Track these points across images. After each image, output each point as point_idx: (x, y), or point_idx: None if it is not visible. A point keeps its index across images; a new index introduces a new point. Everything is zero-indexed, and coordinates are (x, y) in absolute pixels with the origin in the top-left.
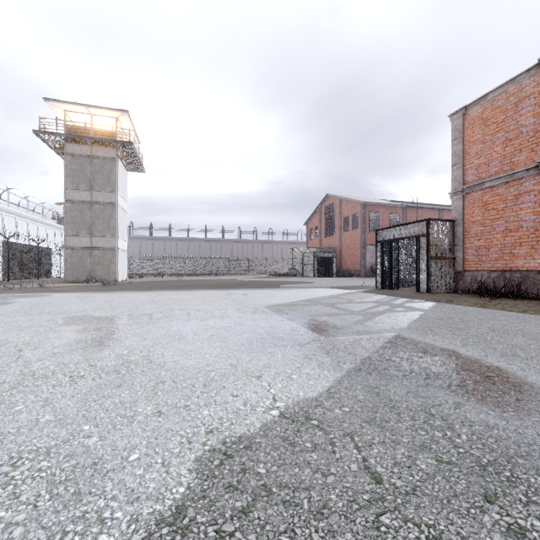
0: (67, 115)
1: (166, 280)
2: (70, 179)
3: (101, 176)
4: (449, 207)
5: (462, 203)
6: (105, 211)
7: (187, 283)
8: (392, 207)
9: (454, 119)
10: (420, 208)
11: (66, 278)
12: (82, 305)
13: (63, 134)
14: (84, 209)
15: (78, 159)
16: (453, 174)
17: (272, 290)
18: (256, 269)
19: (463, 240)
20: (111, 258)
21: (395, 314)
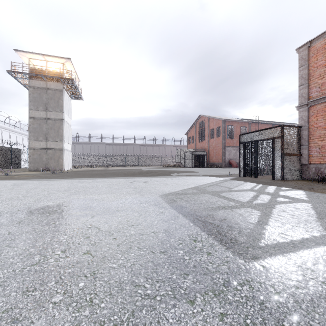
0: (30, 61)
1: (96, 169)
2: (32, 103)
3: (53, 101)
4: (278, 122)
5: (308, 113)
6: (55, 124)
7: (108, 172)
8: (242, 122)
9: (300, 51)
10: (260, 123)
11: (29, 168)
12: (1, 194)
13: (27, 73)
14: (42, 123)
15: (38, 90)
16: (300, 92)
17: (166, 178)
18: (155, 162)
19: (308, 141)
20: (60, 155)
21: (286, 206)
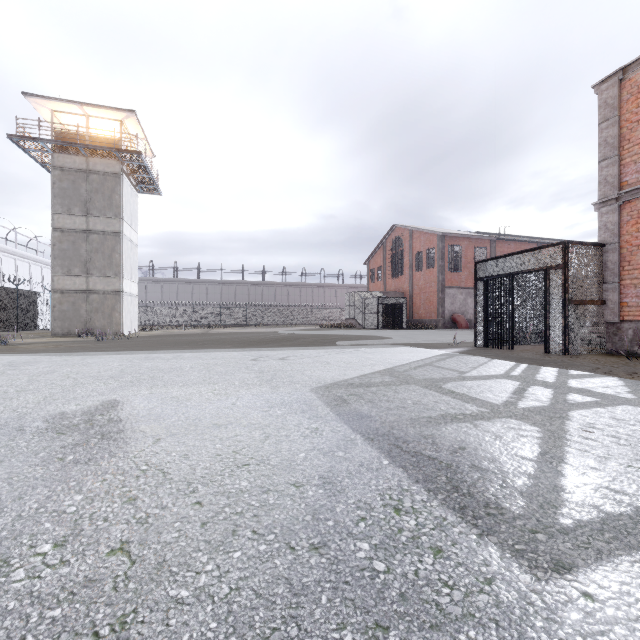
0: (55, 117)
1: (187, 333)
2: (59, 200)
3: (101, 197)
4: (548, 240)
5: (618, 217)
6: (105, 243)
7: (211, 338)
8: (478, 239)
9: (603, 90)
10: (513, 242)
11: (53, 330)
12: None
13: (48, 140)
14: (78, 240)
15: (70, 175)
16: (601, 173)
17: (326, 350)
18: (304, 319)
19: (619, 275)
20: (114, 305)
21: (593, 415)
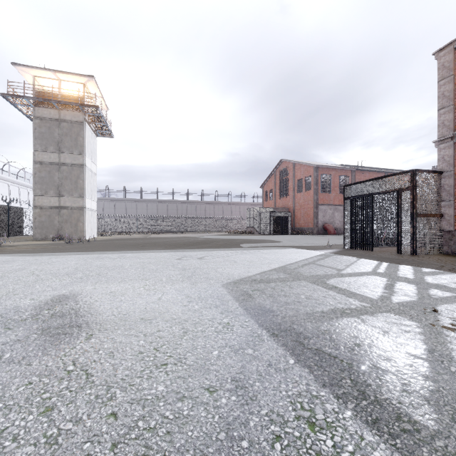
0: (36, 81)
1: (132, 238)
2: (39, 141)
3: (69, 139)
4: (393, 170)
5: (453, 152)
6: (72, 172)
7: (149, 241)
8: (342, 170)
9: (441, 56)
10: (368, 171)
11: (34, 235)
12: None
13: (30, 97)
14: (53, 170)
15: (47, 123)
16: (439, 119)
17: (233, 251)
18: (217, 227)
19: (454, 195)
20: (79, 217)
21: None
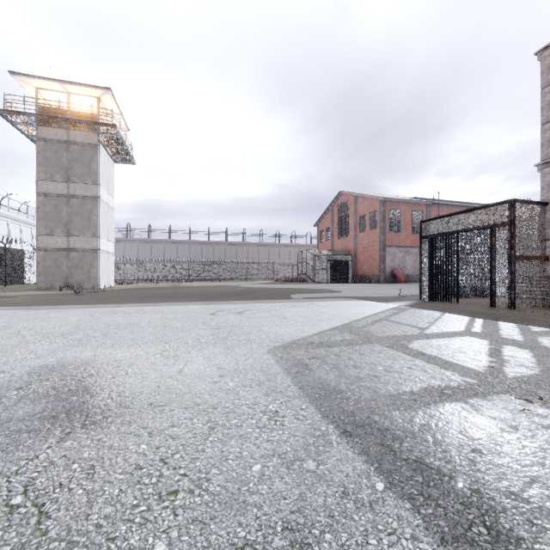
0: (40, 94)
1: (158, 287)
2: (43, 168)
3: (80, 165)
4: (476, 204)
5: None
6: (84, 206)
7: (178, 291)
8: (415, 204)
9: (546, 56)
10: (446, 206)
11: (38, 284)
12: None
13: (32, 114)
14: (60, 204)
15: (53, 145)
16: (544, 136)
17: (282, 304)
18: (261, 274)
19: None
20: (92, 261)
21: None
